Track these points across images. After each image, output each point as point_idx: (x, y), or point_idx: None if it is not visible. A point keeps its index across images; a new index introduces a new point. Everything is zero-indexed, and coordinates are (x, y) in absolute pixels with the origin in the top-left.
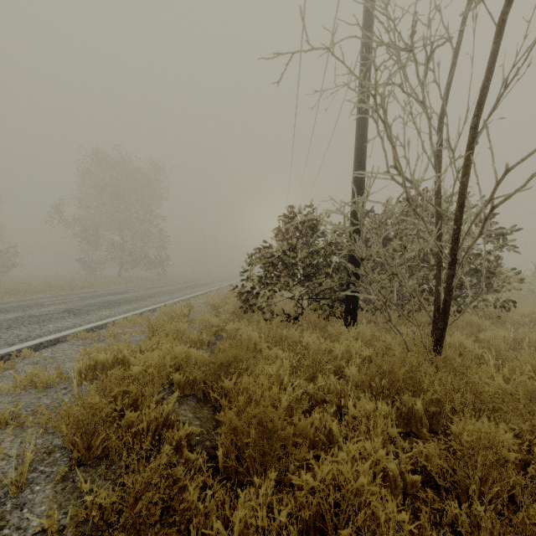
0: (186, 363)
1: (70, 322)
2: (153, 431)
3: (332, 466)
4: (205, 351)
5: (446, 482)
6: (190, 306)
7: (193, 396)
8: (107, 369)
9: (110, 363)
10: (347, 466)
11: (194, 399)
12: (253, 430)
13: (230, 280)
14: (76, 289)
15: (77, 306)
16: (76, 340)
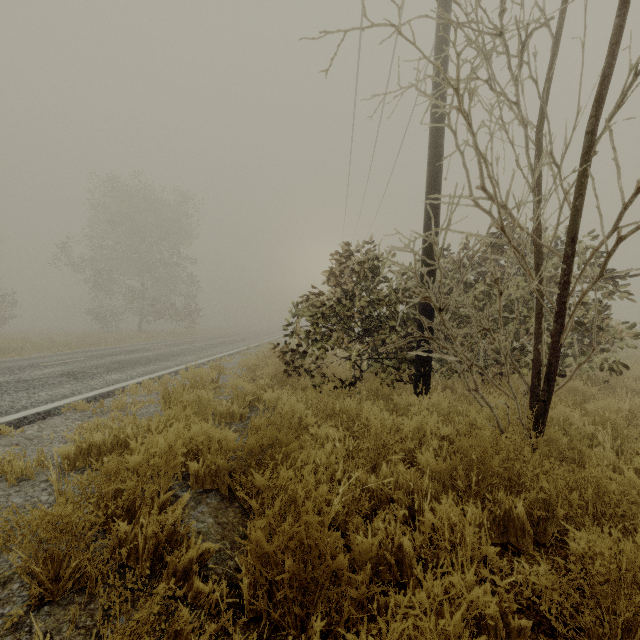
0: (207, 447)
1: (68, 388)
2: (152, 551)
3: (407, 623)
4: (236, 427)
5: (565, 625)
6: (220, 369)
7: (215, 492)
8: (105, 454)
9: (109, 446)
10: (431, 624)
11: (217, 497)
12: (289, 559)
13: (273, 335)
14: (85, 346)
15: (81, 367)
16: (73, 412)
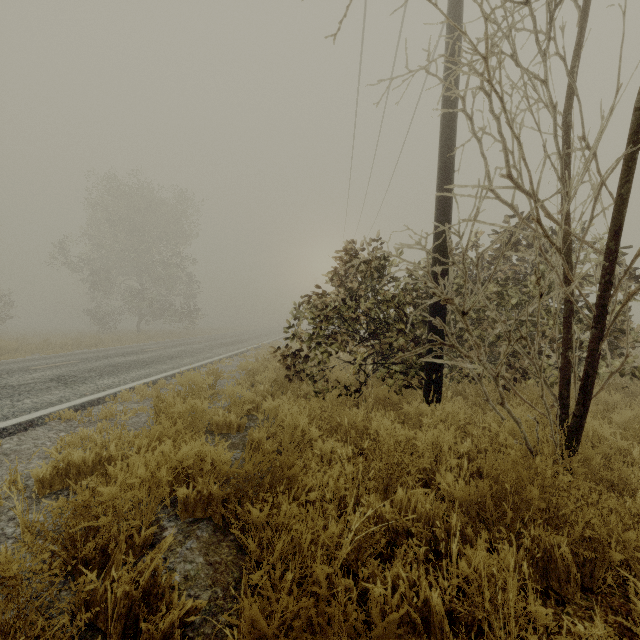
0: (199, 468)
1: (56, 395)
2: (124, 614)
3: None
4: (233, 439)
5: None
6: (217, 373)
7: (207, 521)
8: (85, 474)
9: (91, 465)
10: None
11: (209, 528)
12: None
13: (274, 336)
14: (82, 347)
15: (72, 371)
16: (58, 422)
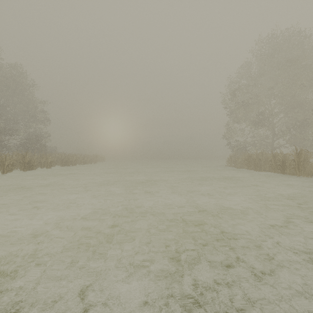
0: None
1: None
2: None
3: None
4: None
5: None
6: None
7: None
8: None
9: None
10: None
11: None
12: None
13: None
14: None
15: None
16: None
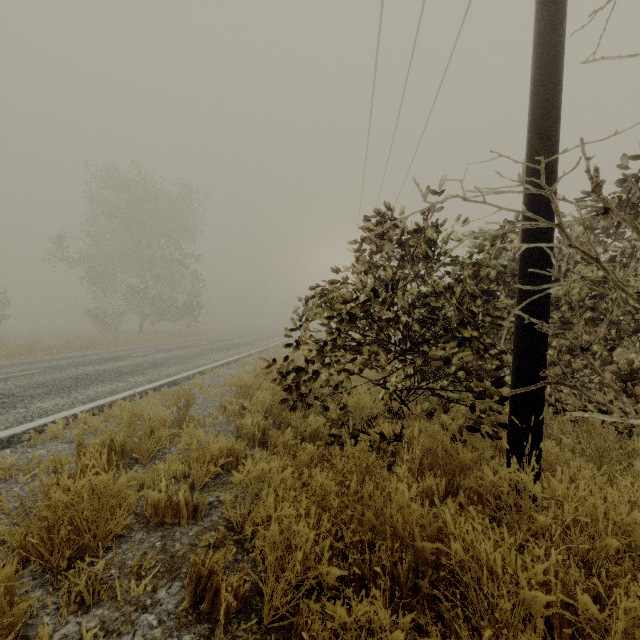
0: None
1: None
2: None
3: None
4: (177, 543)
5: None
6: (190, 397)
7: None
8: None
9: None
10: None
11: None
12: None
13: (282, 337)
14: (72, 350)
15: (16, 386)
16: None
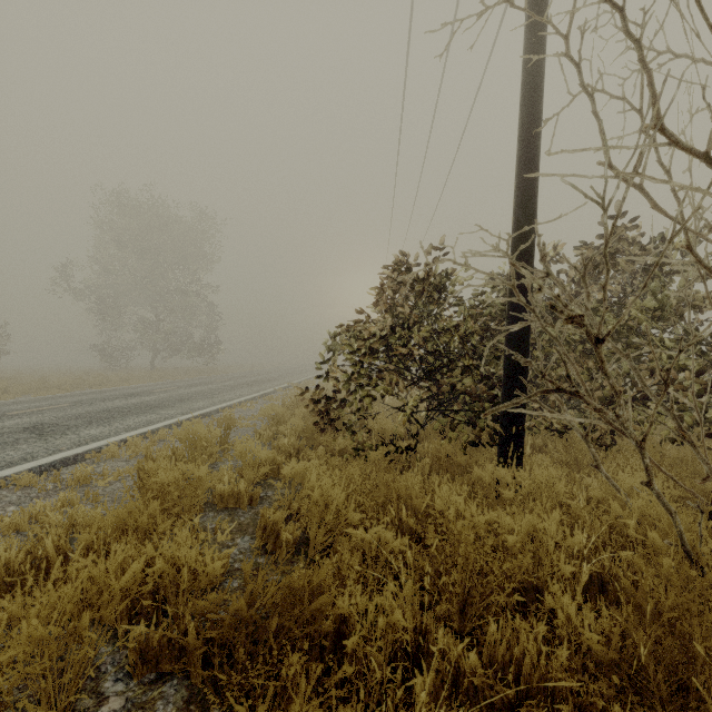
0: (175, 581)
1: (22, 450)
2: None
3: None
4: (242, 518)
5: None
6: (230, 422)
7: (178, 679)
8: (7, 585)
9: (18, 570)
10: None
11: (179, 694)
12: None
13: (306, 374)
14: (84, 387)
15: (56, 418)
16: (12, 490)
